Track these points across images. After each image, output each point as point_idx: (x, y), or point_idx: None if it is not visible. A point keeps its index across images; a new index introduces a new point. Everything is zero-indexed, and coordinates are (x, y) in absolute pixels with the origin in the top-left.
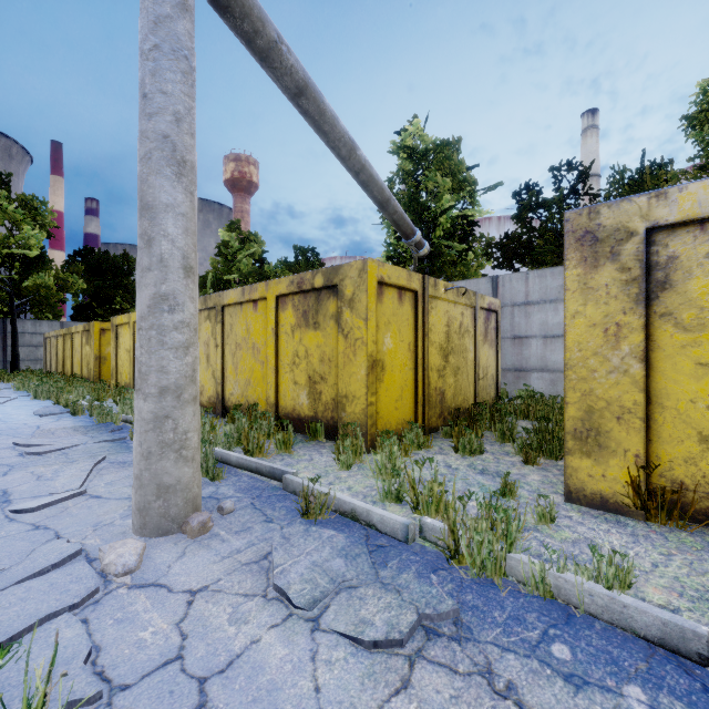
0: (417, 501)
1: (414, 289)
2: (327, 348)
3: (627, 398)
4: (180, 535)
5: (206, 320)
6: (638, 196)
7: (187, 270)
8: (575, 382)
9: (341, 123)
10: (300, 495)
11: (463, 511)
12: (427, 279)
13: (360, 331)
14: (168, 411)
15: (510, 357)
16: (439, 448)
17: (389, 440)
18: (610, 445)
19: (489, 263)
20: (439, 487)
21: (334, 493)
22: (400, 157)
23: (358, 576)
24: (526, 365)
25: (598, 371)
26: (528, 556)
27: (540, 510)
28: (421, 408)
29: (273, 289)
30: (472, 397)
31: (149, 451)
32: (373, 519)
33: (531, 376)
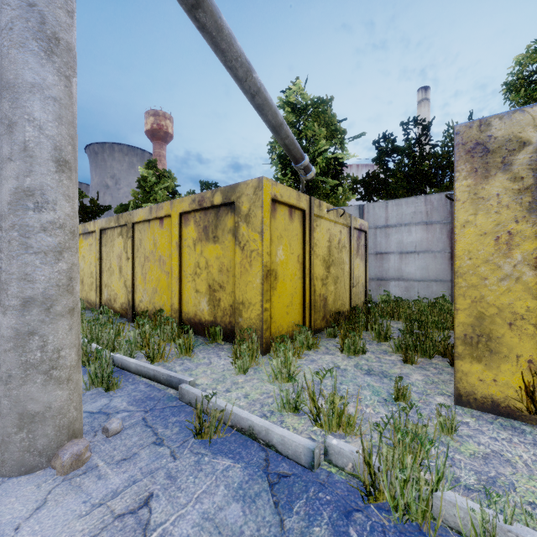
0: (316, 413)
1: (303, 208)
2: (225, 259)
3: (520, 304)
4: (48, 471)
5: (119, 236)
6: (531, 106)
7: (60, 164)
8: (465, 289)
9: (238, 43)
10: (193, 414)
11: (380, 439)
12: (313, 200)
13: (255, 244)
14: (34, 326)
15: (373, 269)
16: (325, 348)
17: (284, 346)
18: (502, 351)
19: (353, 196)
20: (341, 400)
21: (230, 407)
22: (285, 111)
23: (259, 531)
24: (386, 275)
25: (489, 278)
26: (466, 501)
27: (442, 420)
28: (308, 312)
29: (176, 207)
30: (348, 301)
31: (8, 374)
32: (273, 439)
33: (389, 284)
